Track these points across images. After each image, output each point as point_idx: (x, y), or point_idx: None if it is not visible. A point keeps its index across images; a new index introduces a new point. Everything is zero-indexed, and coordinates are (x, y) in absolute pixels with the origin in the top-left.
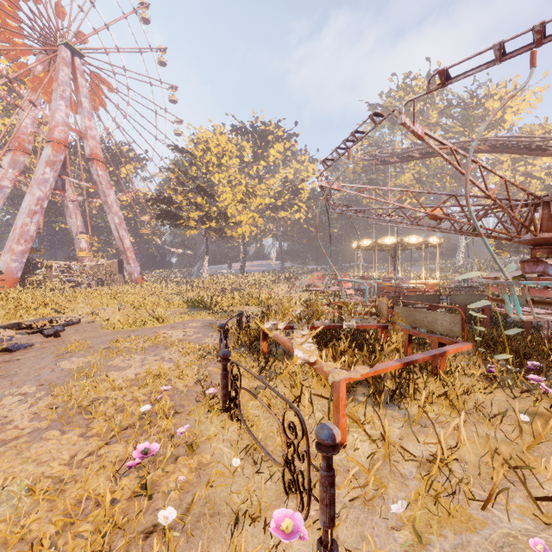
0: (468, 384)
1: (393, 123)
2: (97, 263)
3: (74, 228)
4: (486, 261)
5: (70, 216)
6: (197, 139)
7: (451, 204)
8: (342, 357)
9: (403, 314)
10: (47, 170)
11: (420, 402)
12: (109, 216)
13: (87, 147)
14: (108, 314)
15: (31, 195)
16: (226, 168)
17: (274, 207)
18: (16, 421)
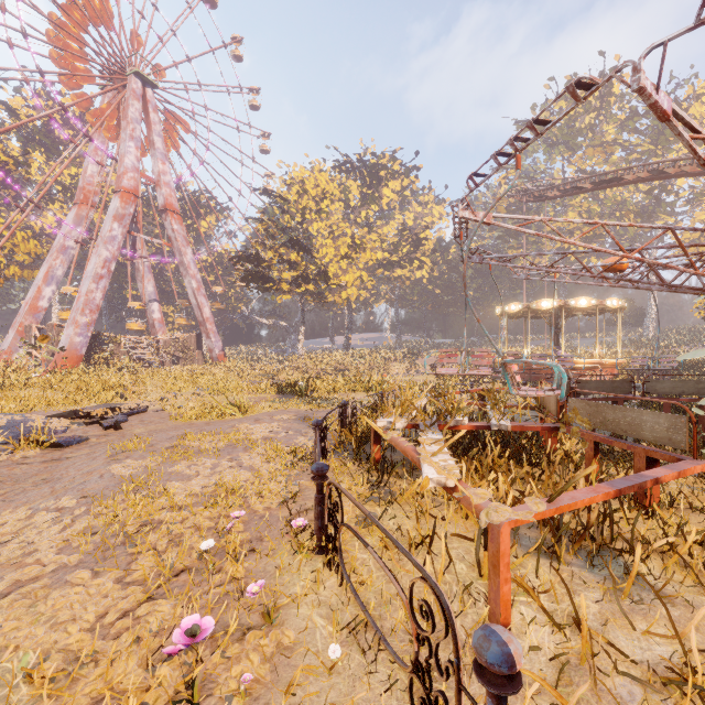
0: (699, 524)
1: (551, 145)
2: (172, 337)
3: (146, 294)
4: (690, 332)
5: (141, 280)
6: (291, 179)
7: (655, 247)
8: (491, 473)
9: (584, 410)
10: (114, 226)
11: (623, 553)
12: (186, 280)
13: (160, 196)
14: (180, 400)
15: (97, 256)
16: (327, 215)
17: (389, 263)
18: (41, 551)
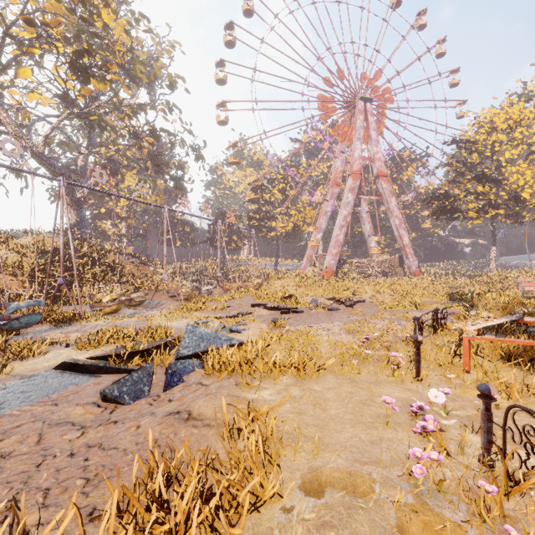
0: None
1: None
2: (382, 259)
3: (366, 232)
4: None
5: (363, 223)
6: (478, 124)
7: None
8: None
9: None
10: (349, 195)
11: None
12: (391, 220)
13: (374, 168)
14: (382, 298)
15: (340, 215)
16: (520, 141)
17: None
18: (333, 329)
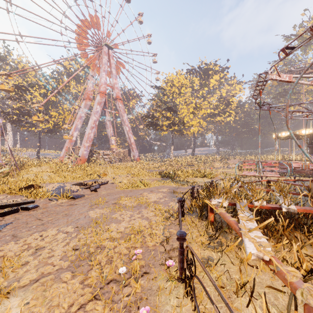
0: None
1: (305, 45)
2: (119, 151)
3: (109, 133)
4: None
5: (107, 128)
6: (167, 80)
7: None
8: (284, 238)
9: None
10: (97, 107)
11: None
12: (124, 127)
13: (114, 93)
14: (120, 179)
15: (91, 119)
16: (183, 94)
17: (213, 114)
18: (54, 257)
